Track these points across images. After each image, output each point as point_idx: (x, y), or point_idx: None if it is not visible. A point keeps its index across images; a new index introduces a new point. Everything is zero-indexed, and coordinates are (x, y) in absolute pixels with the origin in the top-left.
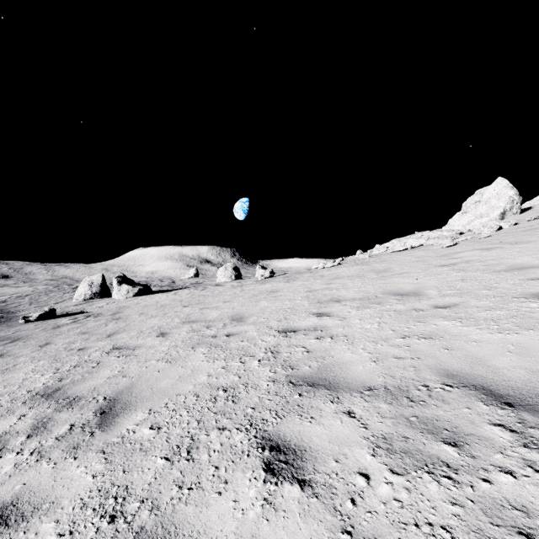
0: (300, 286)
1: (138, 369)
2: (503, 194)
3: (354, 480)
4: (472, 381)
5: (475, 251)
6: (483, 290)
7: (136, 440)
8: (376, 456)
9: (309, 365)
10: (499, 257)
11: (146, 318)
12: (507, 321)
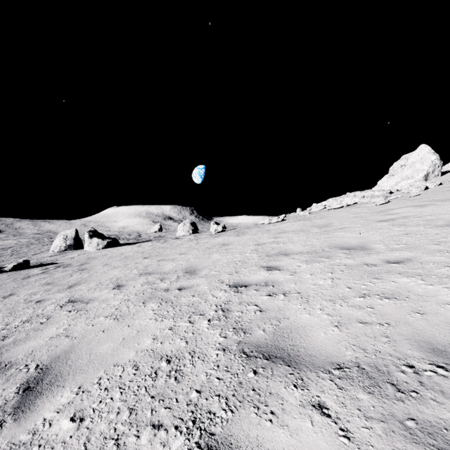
0: (249, 240)
1: (84, 327)
2: (426, 158)
3: None
4: None
5: (409, 208)
6: (433, 245)
7: (49, 439)
8: None
9: (263, 329)
10: (436, 213)
11: (108, 269)
12: None
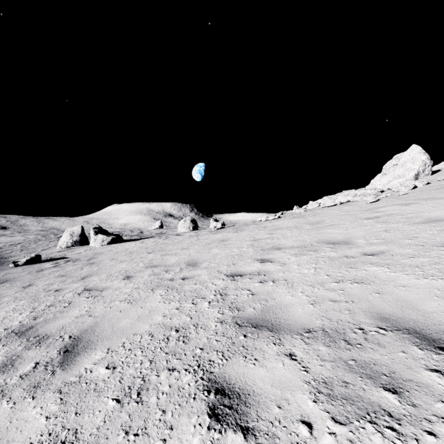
0: (246, 236)
1: (103, 309)
2: (417, 158)
3: (297, 429)
4: (404, 324)
5: (395, 206)
6: (406, 240)
7: (92, 379)
8: (318, 402)
9: (253, 307)
10: (417, 211)
11: (115, 263)
12: (430, 267)
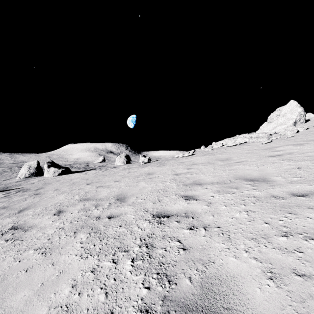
0: (168, 170)
1: (10, 263)
2: (294, 110)
3: None
4: None
5: (289, 146)
6: None
7: None
8: None
9: (189, 277)
10: None
11: (56, 194)
12: None
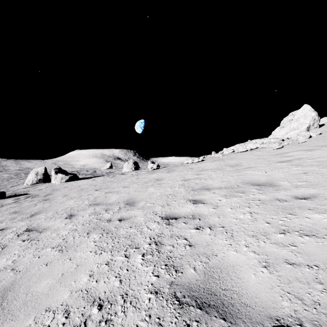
0: (177, 176)
1: (30, 259)
2: (308, 115)
3: None
4: None
5: (300, 151)
6: None
7: None
8: None
9: (194, 267)
10: (324, 155)
11: (66, 200)
12: None
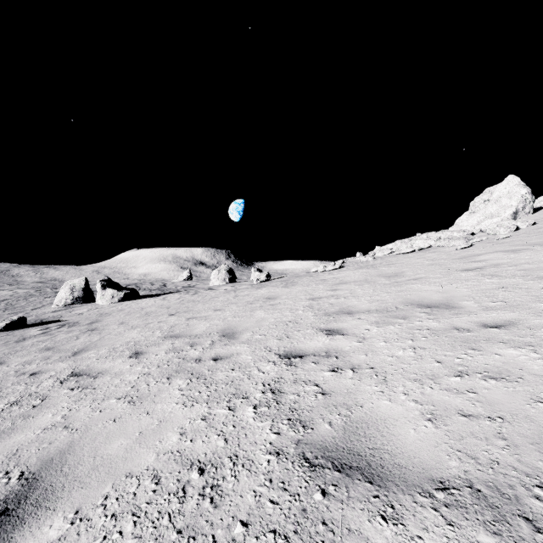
0: (300, 292)
1: (89, 414)
2: (514, 192)
3: None
4: None
5: (499, 253)
6: (540, 303)
7: None
8: None
9: (329, 422)
10: (535, 260)
11: (124, 330)
12: None
